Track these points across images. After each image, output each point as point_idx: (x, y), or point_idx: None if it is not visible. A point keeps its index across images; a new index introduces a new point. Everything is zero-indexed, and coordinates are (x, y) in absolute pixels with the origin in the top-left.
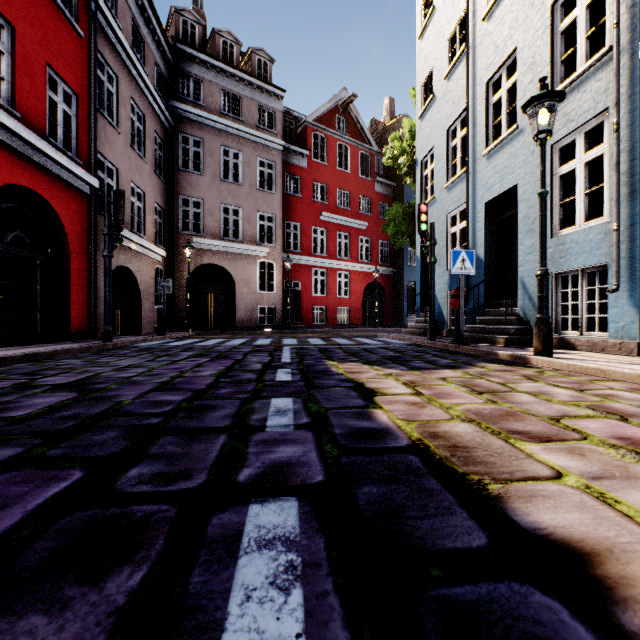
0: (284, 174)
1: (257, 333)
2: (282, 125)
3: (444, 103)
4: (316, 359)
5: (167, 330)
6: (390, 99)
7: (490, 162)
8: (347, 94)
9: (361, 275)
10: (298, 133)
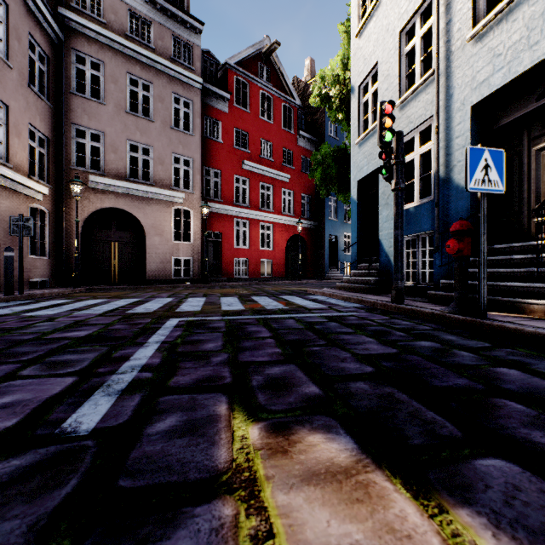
0: (203, 116)
1: (167, 288)
2: (201, 65)
3: (394, 0)
4: (198, 394)
5: (54, 285)
6: (311, 60)
7: (482, 44)
8: (270, 43)
9: (284, 227)
10: (219, 77)
